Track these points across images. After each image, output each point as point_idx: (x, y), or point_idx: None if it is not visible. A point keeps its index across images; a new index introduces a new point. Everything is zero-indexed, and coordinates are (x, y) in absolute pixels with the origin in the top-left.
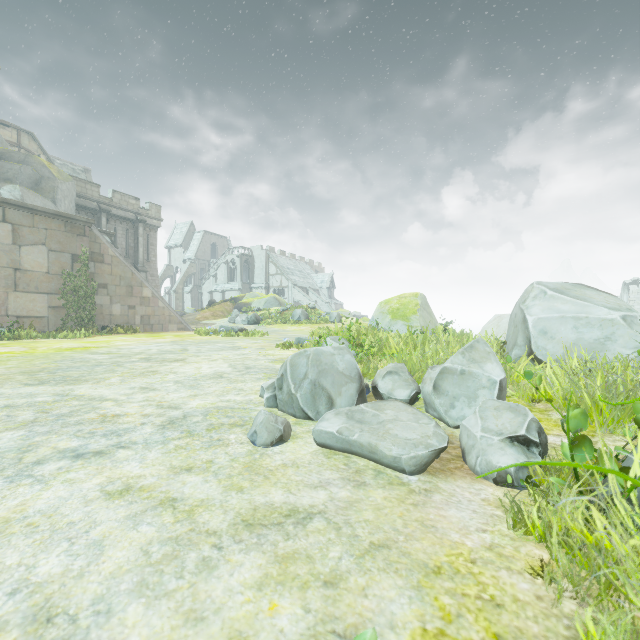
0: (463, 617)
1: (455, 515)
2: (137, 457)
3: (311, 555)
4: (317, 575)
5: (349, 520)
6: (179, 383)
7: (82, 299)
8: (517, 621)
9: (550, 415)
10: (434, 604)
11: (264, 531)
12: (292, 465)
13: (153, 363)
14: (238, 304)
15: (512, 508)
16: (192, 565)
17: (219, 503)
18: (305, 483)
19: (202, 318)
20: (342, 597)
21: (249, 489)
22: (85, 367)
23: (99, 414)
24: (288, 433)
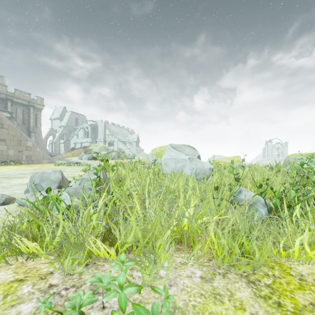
0: None
1: None
2: None
3: None
4: None
5: None
6: (2, 187)
7: None
8: None
9: None
10: None
11: None
12: None
13: (5, 179)
14: (86, 149)
15: None
16: None
17: None
18: None
19: (66, 157)
20: None
21: None
22: None
23: None
24: (10, 201)
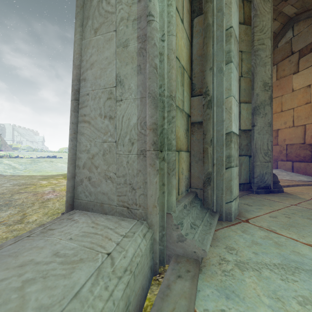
0: None
1: None
2: None
3: None
4: None
5: None
6: None
7: (0, 147)
8: None
9: None
10: None
11: None
12: None
13: None
14: (14, 147)
15: None
16: None
17: None
18: None
19: None
20: None
21: None
22: None
23: None
24: None
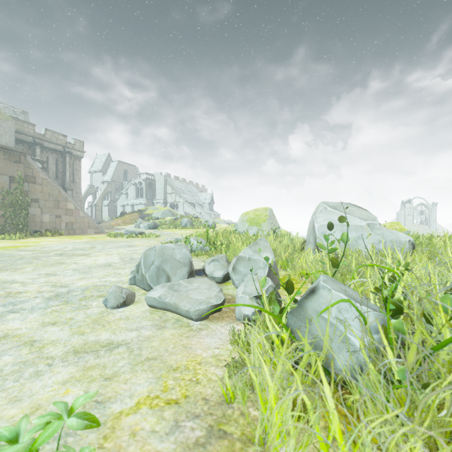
0: (174, 389)
1: (207, 341)
2: (21, 318)
3: (106, 365)
4: (103, 375)
5: (142, 347)
6: (76, 270)
7: (18, 210)
8: (202, 389)
9: (308, 285)
10: (162, 384)
11: (84, 355)
12: (125, 318)
13: (64, 257)
14: (142, 214)
15: (233, 334)
16: (28, 375)
17: (64, 341)
18: (127, 328)
19: (115, 224)
20: (111, 385)
21: (88, 333)
22: (10, 260)
23: (6, 292)
24: (131, 299)
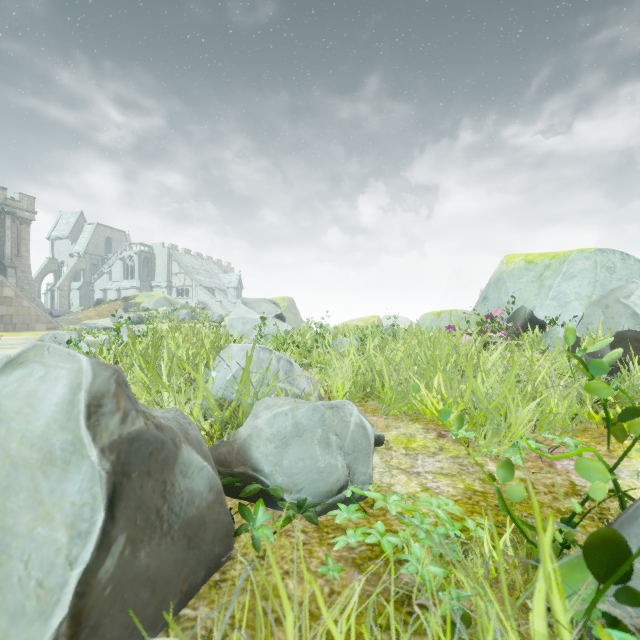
0: None
1: None
2: None
3: None
4: None
5: None
6: None
7: None
8: None
9: None
10: None
11: None
12: None
13: None
14: (128, 304)
15: None
16: None
17: None
18: None
19: (84, 318)
20: None
21: None
22: None
23: None
24: None
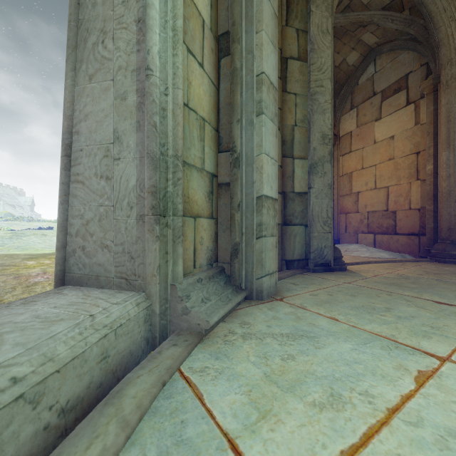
0: None
1: None
2: None
3: None
4: None
5: None
6: None
7: None
8: None
9: None
10: None
11: None
12: None
13: None
14: None
15: None
16: None
17: None
18: None
19: None
20: None
21: None
22: None
23: None
24: None
